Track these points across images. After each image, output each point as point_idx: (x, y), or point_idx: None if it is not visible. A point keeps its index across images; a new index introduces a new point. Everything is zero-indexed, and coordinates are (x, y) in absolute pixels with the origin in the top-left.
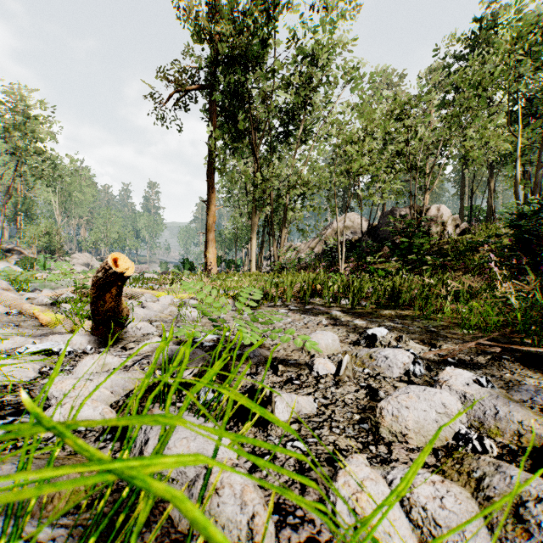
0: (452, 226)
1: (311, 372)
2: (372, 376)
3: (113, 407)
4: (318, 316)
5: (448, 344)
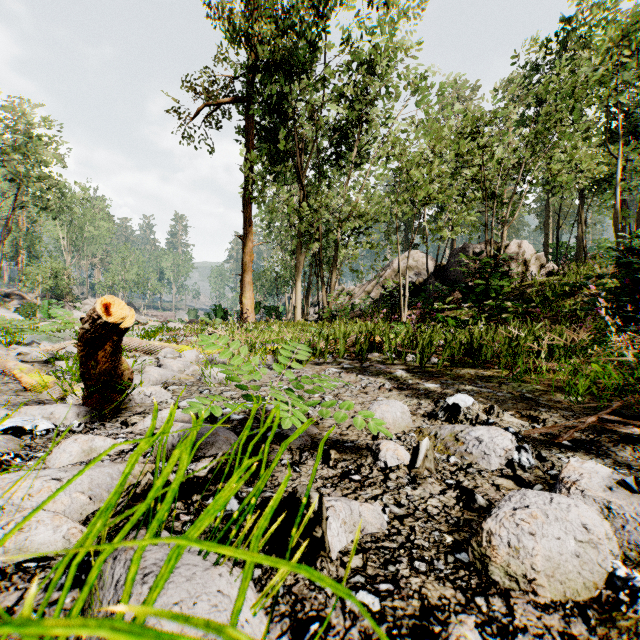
0: (536, 265)
1: (376, 461)
2: (461, 468)
3: (88, 522)
4: (379, 378)
5: (554, 418)
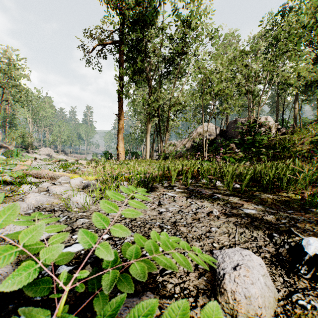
0: (275, 129)
1: None
2: None
3: None
4: (204, 202)
5: None
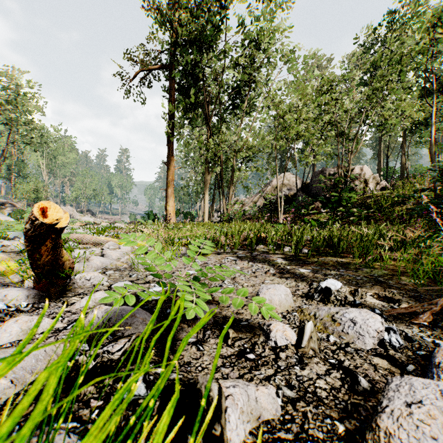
0: (373, 183)
1: (268, 340)
2: (340, 347)
3: (5, 408)
4: (265, 264)
5: (406, 299)
